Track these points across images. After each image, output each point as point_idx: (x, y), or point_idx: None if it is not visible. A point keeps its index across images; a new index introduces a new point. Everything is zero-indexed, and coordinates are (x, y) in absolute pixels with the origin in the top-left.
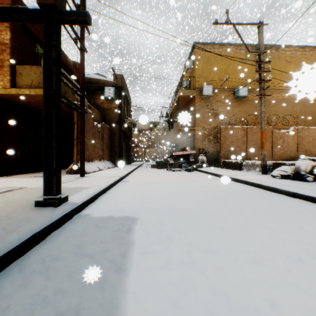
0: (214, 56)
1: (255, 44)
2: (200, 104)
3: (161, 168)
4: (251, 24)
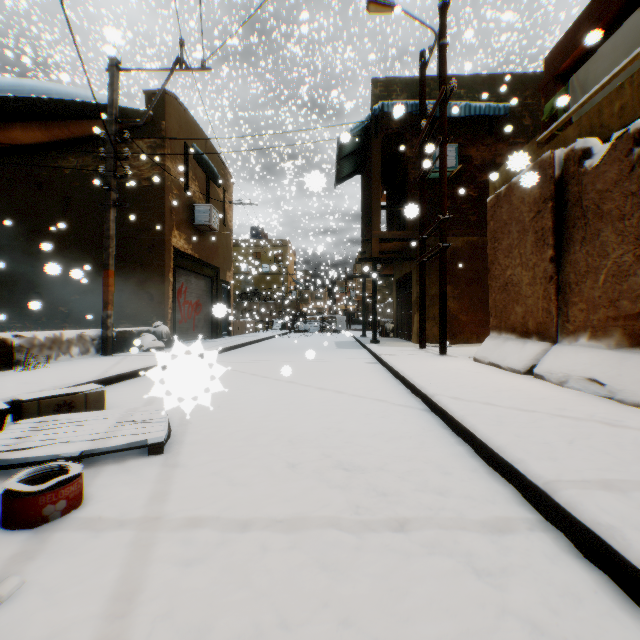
0: None
1: None
2: None
3: None
4: (138, 70)
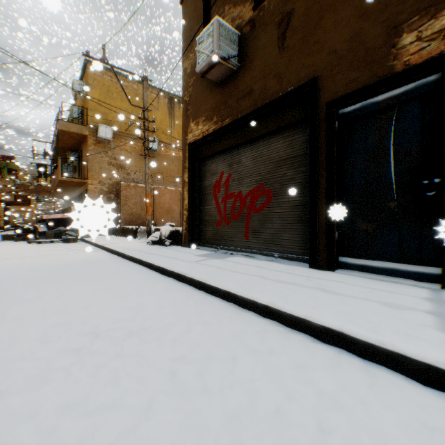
0: (116, 89)
1: (168, 92)
2: (96, 148)
3: (23, 240)
4: (134, 74)
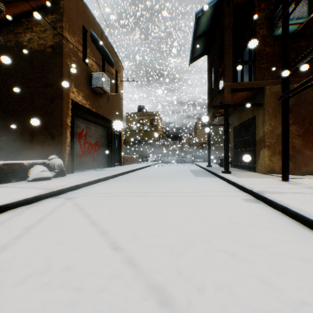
0: None
1: None
2: None
3: None
4: None
